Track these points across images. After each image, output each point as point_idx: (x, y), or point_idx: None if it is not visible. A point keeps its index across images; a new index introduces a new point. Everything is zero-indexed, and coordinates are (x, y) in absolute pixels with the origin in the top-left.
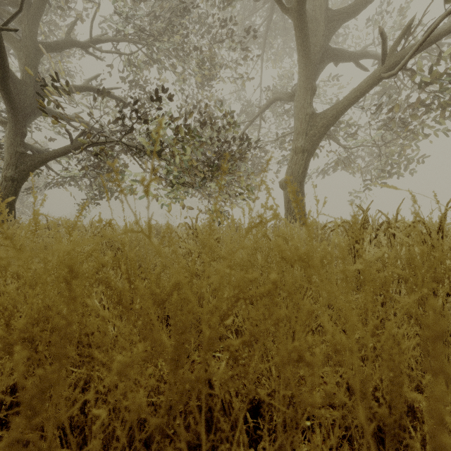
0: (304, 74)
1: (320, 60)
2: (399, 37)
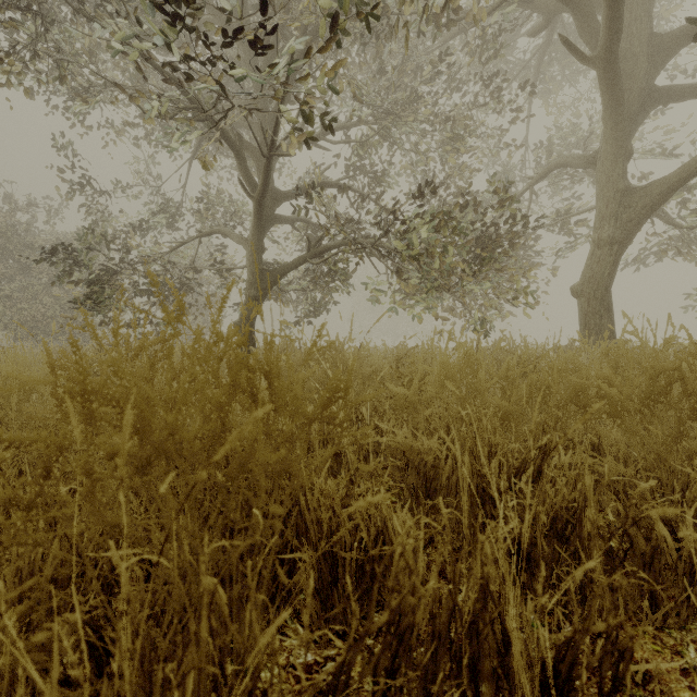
0: (613, 136)
1: (639, 110)
2: None
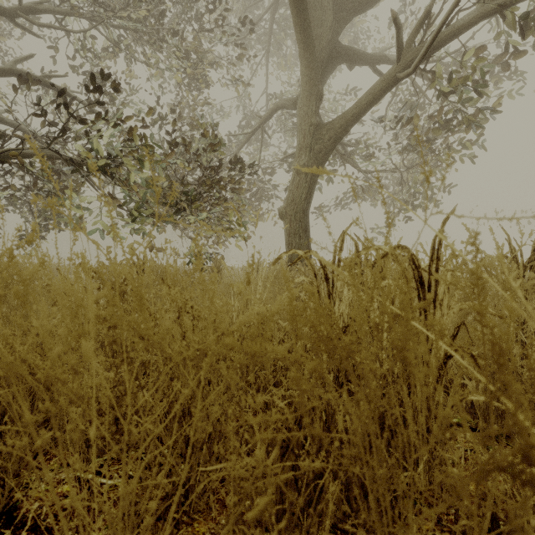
0: (306, 73)
1: (329, 59)
2: (415, 30)
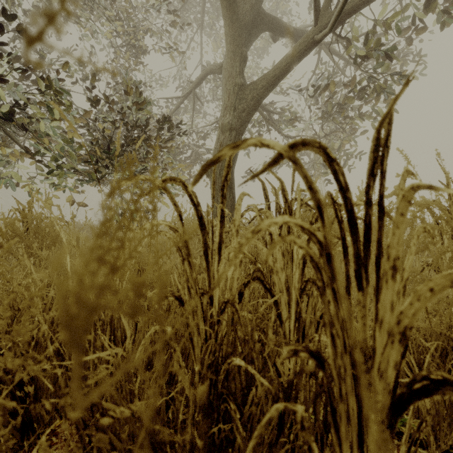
0: (230, 33)
1: (253, 24)
2: None
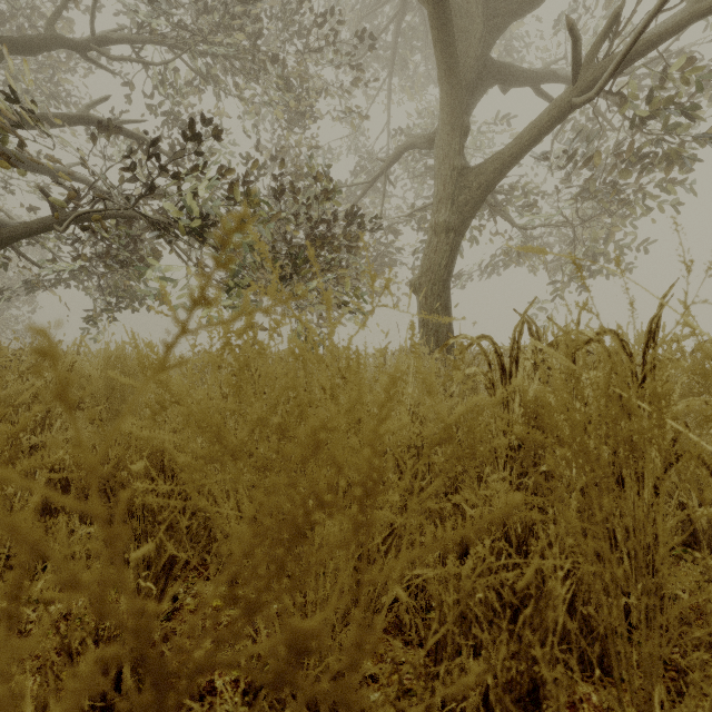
0: (448, 102)
1: (477, 82)
2: (599, 39)
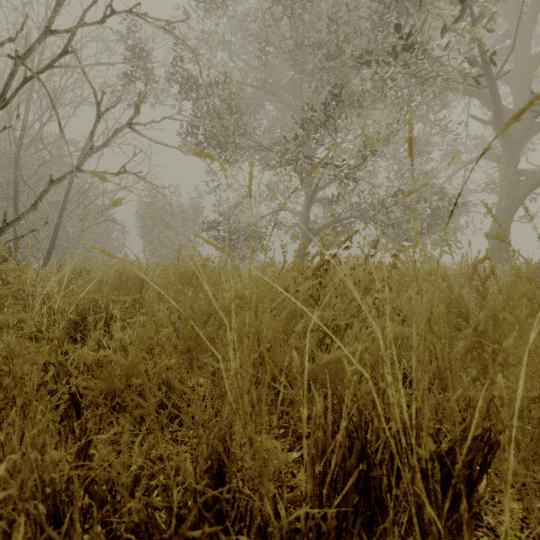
0: (506, 153)
1: (525, 136)
2: None
